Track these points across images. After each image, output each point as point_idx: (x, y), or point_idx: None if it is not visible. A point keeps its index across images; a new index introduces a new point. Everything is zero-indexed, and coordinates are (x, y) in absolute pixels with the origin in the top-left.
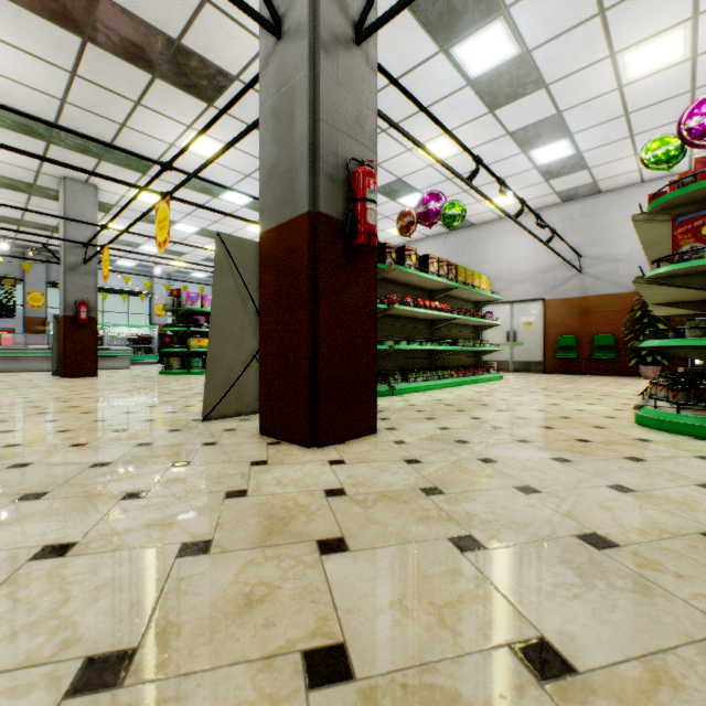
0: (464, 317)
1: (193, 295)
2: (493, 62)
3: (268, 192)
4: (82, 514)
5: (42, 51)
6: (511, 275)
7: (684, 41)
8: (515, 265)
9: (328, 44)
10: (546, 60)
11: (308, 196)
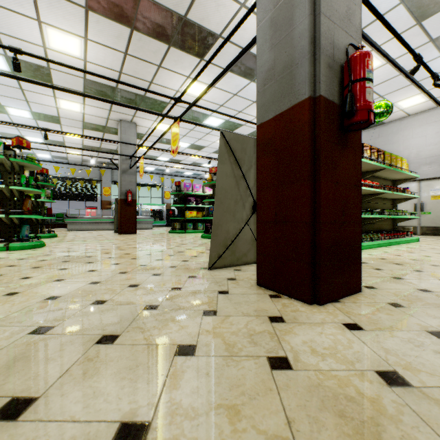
0: (390, 191)
1: (187, 184)
2: None
3: (265, 91)
4: (147, 372)
5: (110, 42)
6: (418, 159)
7: None
8: (423, 151)
9: None
10: None
11: (309, 83)
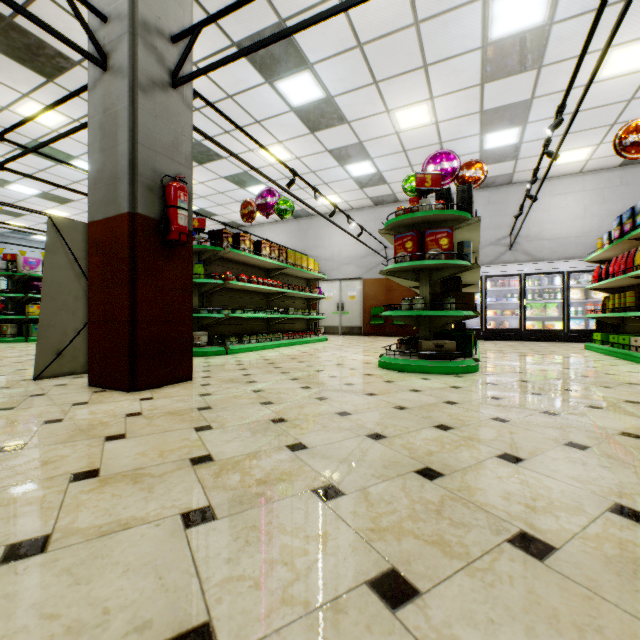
0: (294, 291)
1: (32, 260)
2: (308, 98)
3: (96, 190)
4: None
5: None
6: (340, 258)
7: (429, 112)
8: (343, 250)
9: (146, 87)
10: (345, 105)
11: (128, 201)
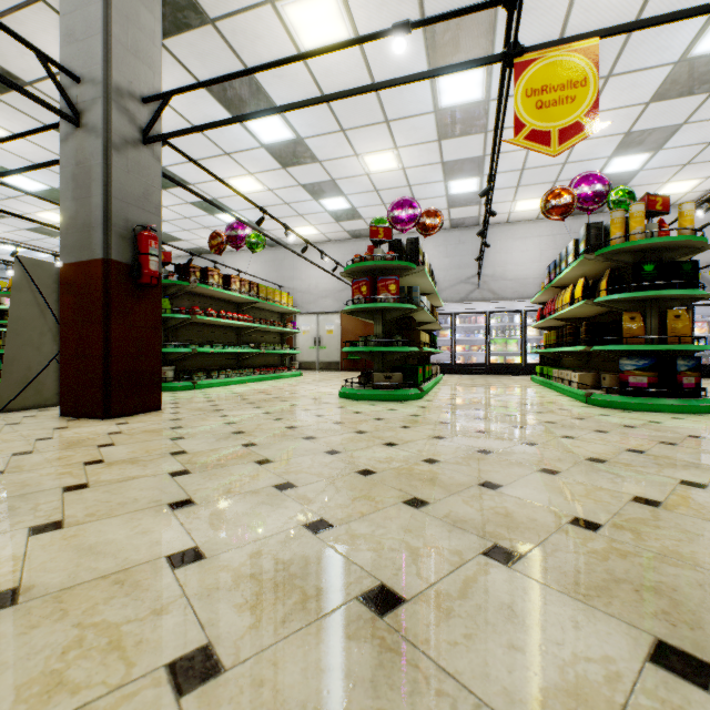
0: (266, 326)
1: None
2: (278, 138)
3: (69, 235)
4: None
5: None
6: (318, 291)
7: (395, 159)
8: (321, 283)
9: (119, 145)
10: (316, 146)
11: (103, 248)
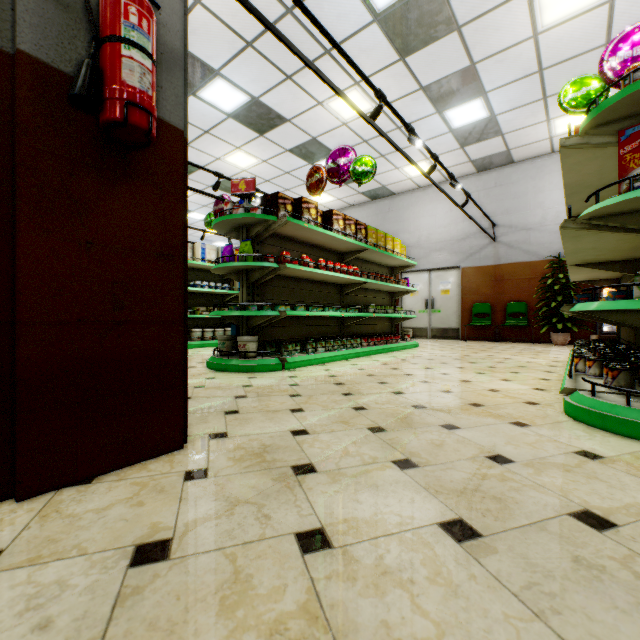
0: (376, 281)
1: None
2: None
3: None
4: None
5: None
6: (429, 243)
7: None
8: (433, 233)
9: None
10: None
11: None
